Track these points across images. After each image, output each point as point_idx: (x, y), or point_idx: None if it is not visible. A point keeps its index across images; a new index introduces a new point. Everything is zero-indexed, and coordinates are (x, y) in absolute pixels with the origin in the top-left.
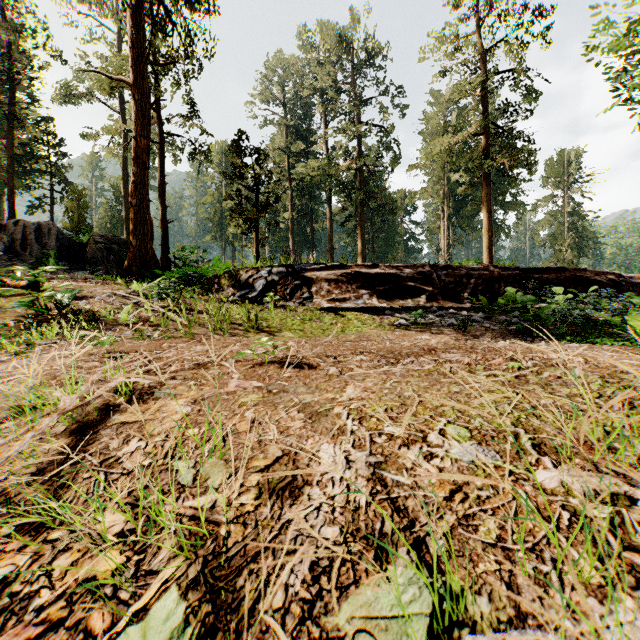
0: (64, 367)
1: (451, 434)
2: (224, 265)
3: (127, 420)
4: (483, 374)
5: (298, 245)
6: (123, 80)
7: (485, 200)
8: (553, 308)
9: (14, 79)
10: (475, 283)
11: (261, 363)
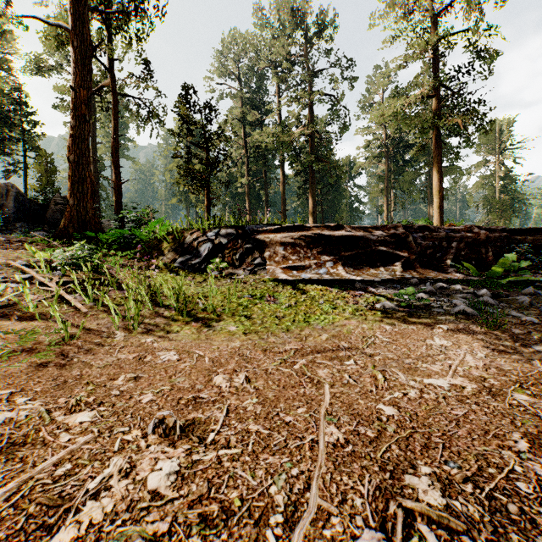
0: None
1: None
2: (165, 226)
3: None
4: None
5: (254, 207)
6: (61, 26)
7: (436, 161)
8: None
9: None
10: (457, 247)
11: None
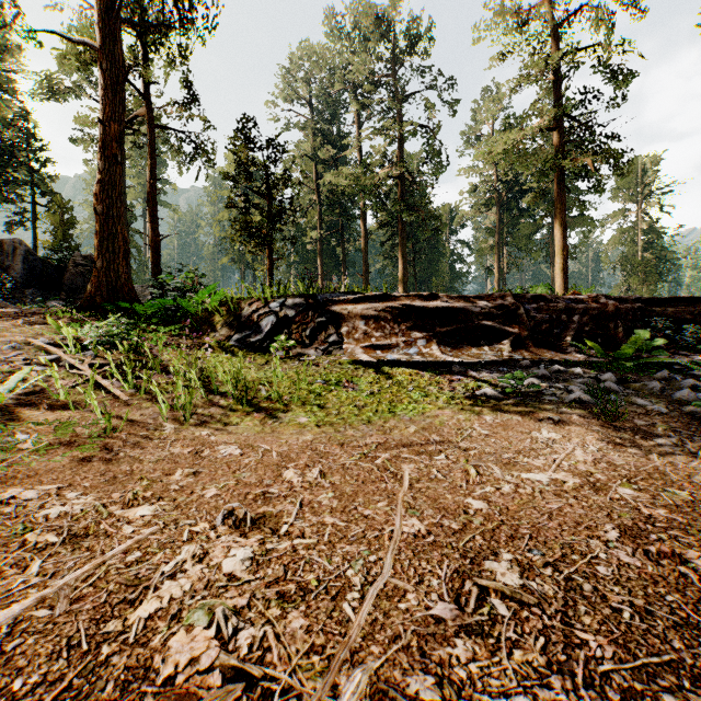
0: None
1: None
2: (217, 295)
3: None
4: None
5: (328, 268)
6: (86, 43)
7: (559, 211)
8: None
9: None
10: (579, 321)
11: None
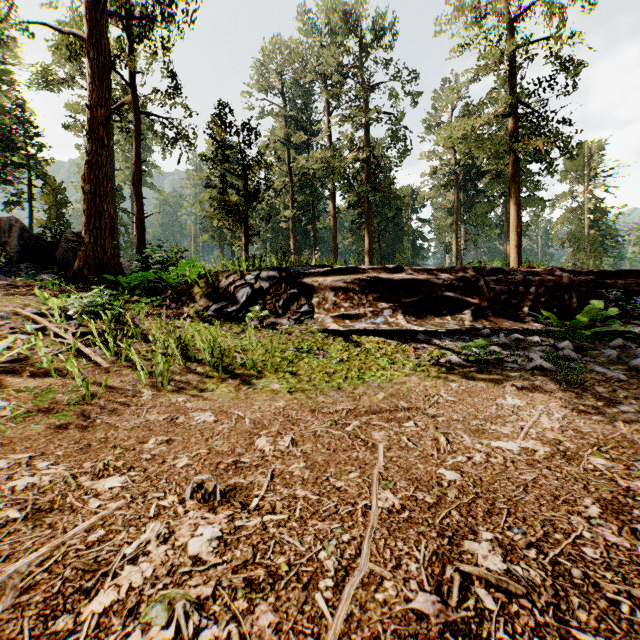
0: None
1: None
2: (196, 268)
3: None
4: None
5: (300, 244)
6: (74, 34)
7: (513, 191)
8: None
9: None
10: (536, 293)
11: None
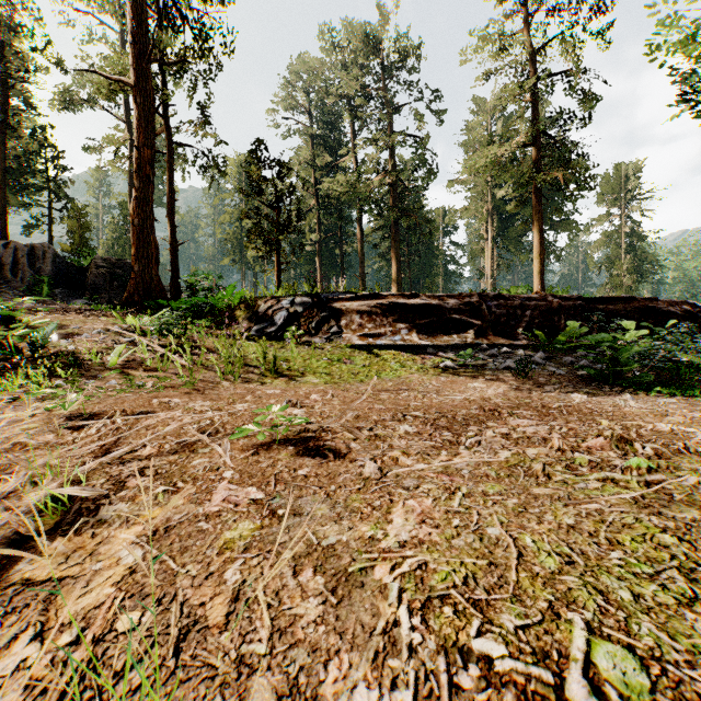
0: (4, 444)
1: (609, 676)
2: (239, 294)
3: (35, 576)
4: (594, 477)
5: (326, 269)
6: (124, 81)
7: (536, 219)
8: (635, 350)
9: (6, 83)
10: (531, 315)
11: (269, 444)
